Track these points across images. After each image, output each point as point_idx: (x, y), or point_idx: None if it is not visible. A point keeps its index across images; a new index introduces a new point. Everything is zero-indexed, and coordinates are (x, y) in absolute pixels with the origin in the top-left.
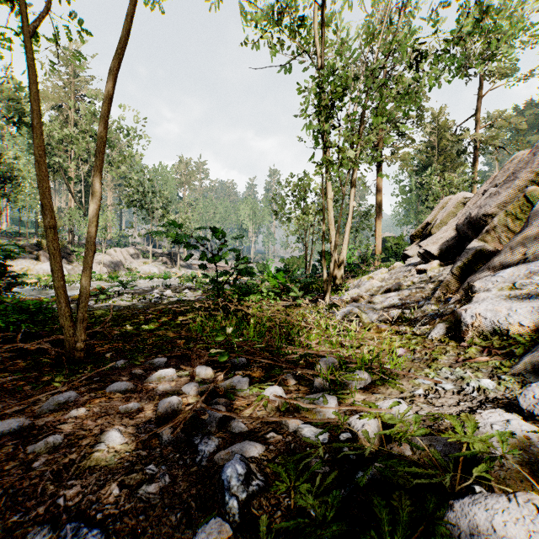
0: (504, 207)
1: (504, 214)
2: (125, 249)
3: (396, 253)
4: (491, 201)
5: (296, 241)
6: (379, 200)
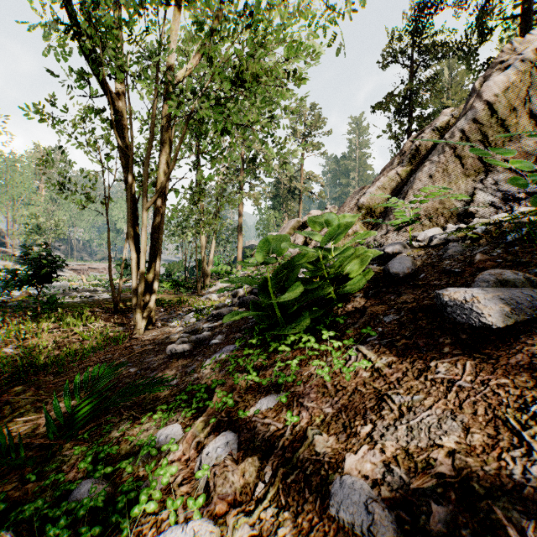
0: None
1: None
2: None
3: None
4: None
5: (176, 248)
6: (240, 222)
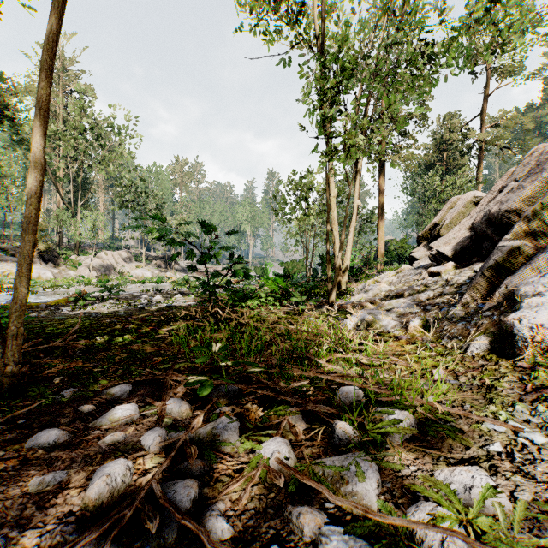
0: (529, 202)
1: (538, 206)
2: (117, 252)
3: (399, 256)
4: (514, 196)
5: (296, 244)
6: (382, 201)
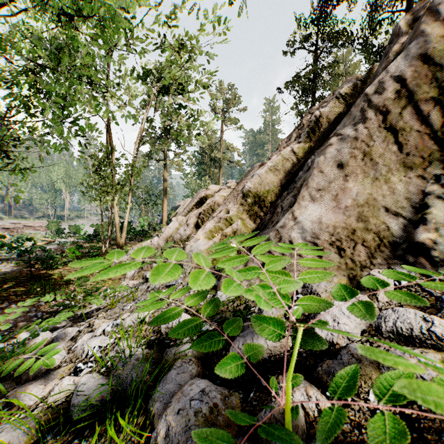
0: None
1: None
2: None
3: None
4: None
5: (106, 209)
6: (165, 186)
